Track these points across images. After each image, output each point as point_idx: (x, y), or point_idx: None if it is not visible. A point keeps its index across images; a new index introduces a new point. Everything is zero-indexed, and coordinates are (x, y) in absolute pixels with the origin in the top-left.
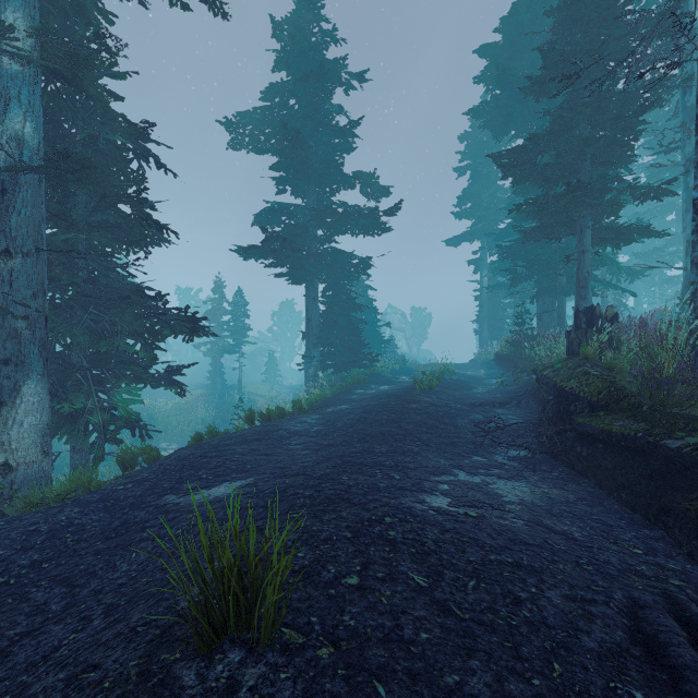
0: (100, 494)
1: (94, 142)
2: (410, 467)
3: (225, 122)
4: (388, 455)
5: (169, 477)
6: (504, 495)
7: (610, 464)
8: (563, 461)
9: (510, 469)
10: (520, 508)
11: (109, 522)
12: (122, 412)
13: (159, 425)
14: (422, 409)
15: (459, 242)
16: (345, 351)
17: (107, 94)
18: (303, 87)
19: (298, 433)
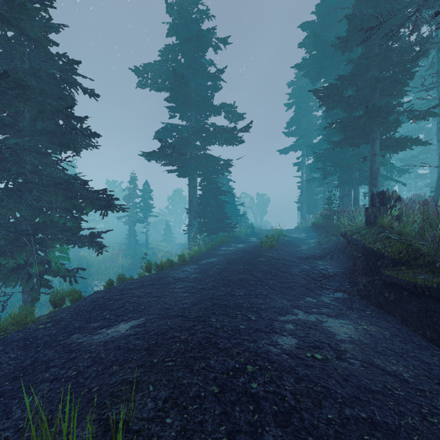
0: (24, 333)
1: (35, 72)
2: (262, 308)
3: (134, 69)
4: (245, 297)
5: (81, 317)
6: (336, 333)
7: (415, 308)
8: (373, 302)
9: (335, 308)
10: (352, 347)
11: (22, 361)
12: (55, 265)
13: (94, 270)
14: (267, 261)
15: (288, 151)
16: (214, 221)
17: (43, 37)
18: (187, 46)
19: (181, 279)
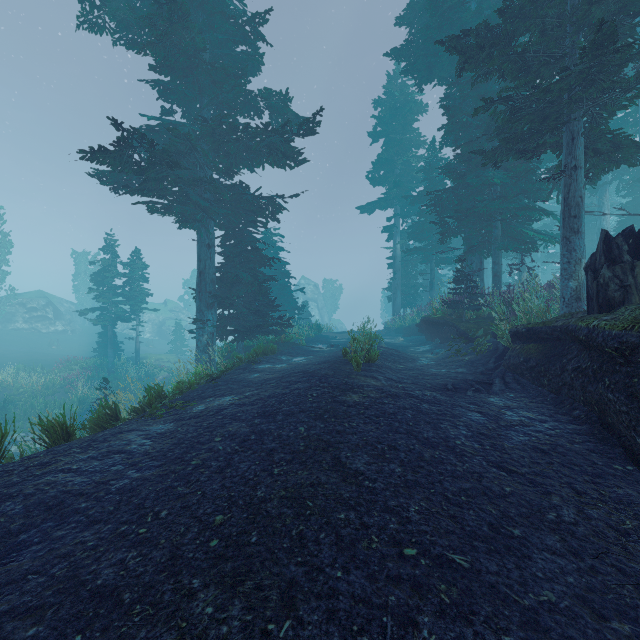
0: None
1: None
2: None
3: None
4: None
5: None
6: None
7: None
8: None
9: None
10: None
11: None
12: None
13: (19, 409)
14: (372, 405)
15: (373, 210)
16: (249, 314)
17: None
18: None
19: (64, 504)
